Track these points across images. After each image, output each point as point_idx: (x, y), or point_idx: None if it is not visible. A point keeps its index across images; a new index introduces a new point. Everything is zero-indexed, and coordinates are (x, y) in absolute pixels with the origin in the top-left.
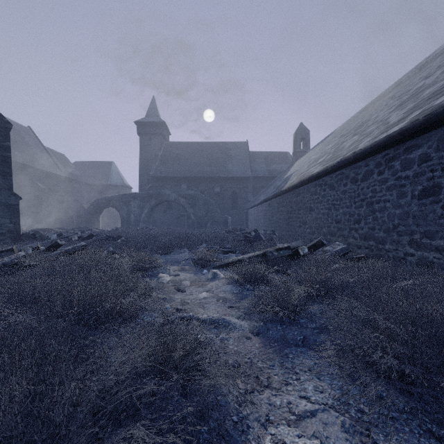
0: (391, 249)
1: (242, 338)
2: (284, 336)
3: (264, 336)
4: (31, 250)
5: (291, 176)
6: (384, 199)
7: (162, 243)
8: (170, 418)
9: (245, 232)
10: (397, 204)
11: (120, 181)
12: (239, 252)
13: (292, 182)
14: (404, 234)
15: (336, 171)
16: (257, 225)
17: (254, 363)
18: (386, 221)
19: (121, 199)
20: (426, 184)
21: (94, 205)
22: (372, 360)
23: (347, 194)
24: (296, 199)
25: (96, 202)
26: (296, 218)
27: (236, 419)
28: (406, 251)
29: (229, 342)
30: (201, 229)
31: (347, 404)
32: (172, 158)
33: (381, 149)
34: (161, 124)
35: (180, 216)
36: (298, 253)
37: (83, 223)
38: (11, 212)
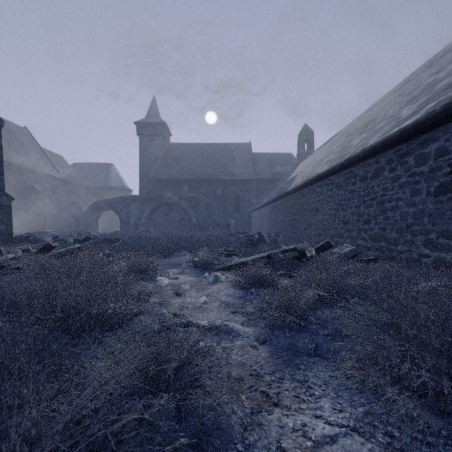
0: (404, 250)
1: (247, 346)
2: (294, 344)
3: (271, 344)
4: (21, 252)
5: (295, 177)
6: (396, 197)
7: (162, 245)
8: (159, 449)
9: (248, 235)
10: (410, 202)
11: (119, 183)
12: (242, 255)
13: (297, 182)
14: (418, 234)
15: (344, 169)
16: (261, 228)
17: (261, 376)
18: (399, 221)
19: (121, 202)
20: (443, 179)
21: (92, 208)
22: (399, 373)
23: (356, 193)
24: (301, 200)
25: (94, 204)
26: (301, 220)
27: (242, 447)
28: (421, 252)
29: (232, 351)
30: (203, 232)
31: (372, 425)
32: (173, 160)
33: (393, 144)
34: (162, 125)
35: (181, 219)
36: (305, 255)
37: (81, 227)
38: (3, 213)
